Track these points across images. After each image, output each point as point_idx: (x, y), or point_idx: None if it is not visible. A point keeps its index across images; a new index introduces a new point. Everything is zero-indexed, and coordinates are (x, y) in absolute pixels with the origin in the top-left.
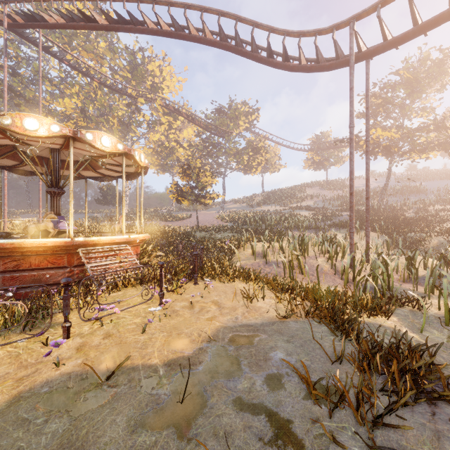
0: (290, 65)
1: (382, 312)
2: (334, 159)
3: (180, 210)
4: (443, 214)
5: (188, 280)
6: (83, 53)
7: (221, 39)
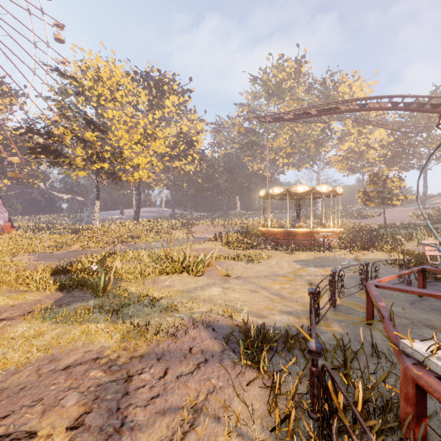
0: None
1: None
2: None
3: (370, 208)
4: None
5: (364, 250)
6: (290, 102)
7: (392, 106)
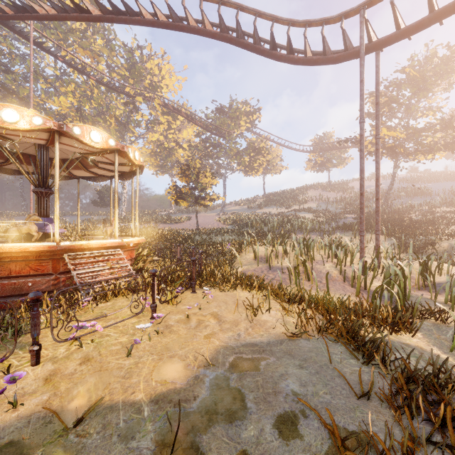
0: (294, 57)
1: (404, 327)
2: (337, 161)
3: (179, 212)
4: (450, 216)
5: (186, 288)
6: (79, 50)
7: (221, 30)
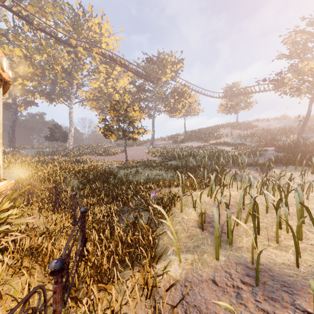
0: None
1: None
2: (244, 104)
3: (117, 146)
4: None
5: None
6: (29, 7)
7: None
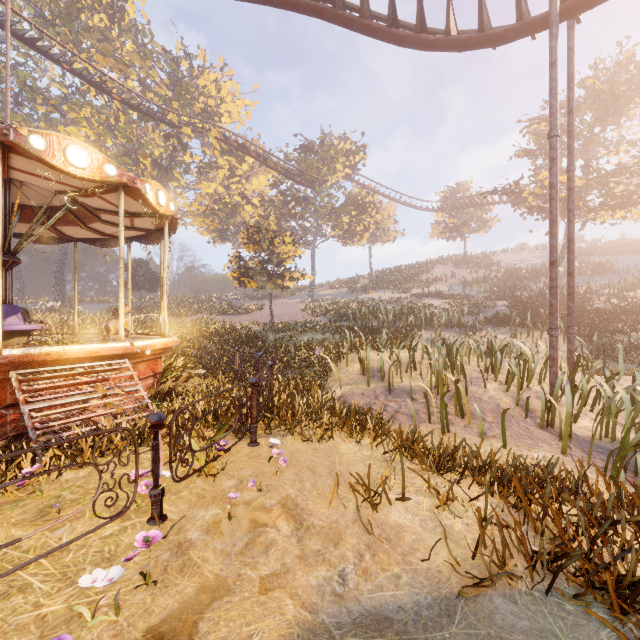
0: (428, 38)
1: None
2: (476, 223)
3: (248, 298)
4: None
5: (240, 433)
6: (97, 57)
7: None
